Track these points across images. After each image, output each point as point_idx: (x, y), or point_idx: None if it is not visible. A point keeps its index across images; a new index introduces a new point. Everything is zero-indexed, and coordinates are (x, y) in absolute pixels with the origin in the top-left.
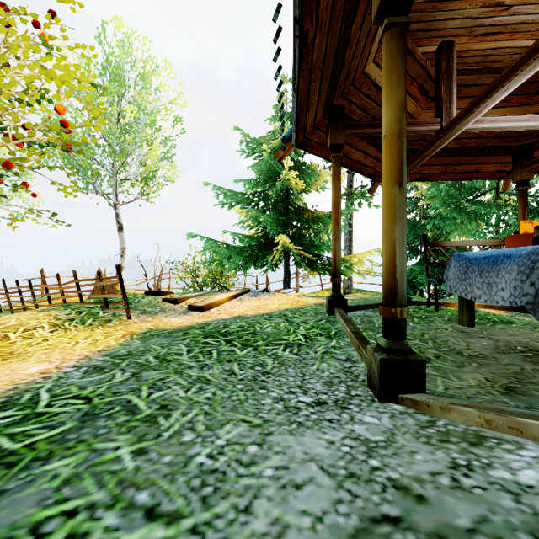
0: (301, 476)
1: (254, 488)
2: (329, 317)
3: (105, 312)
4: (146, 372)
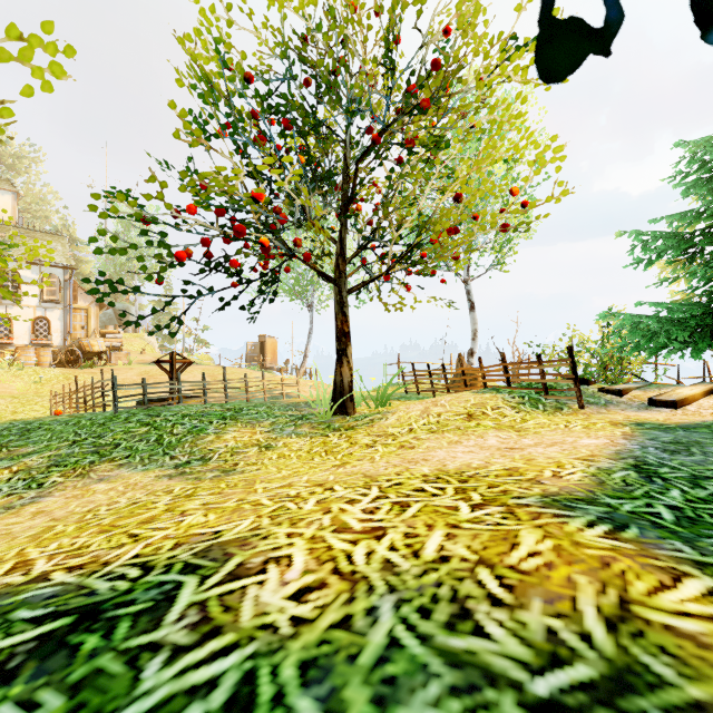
0: None
1: None
2: None
3: (546, 399)
4: None
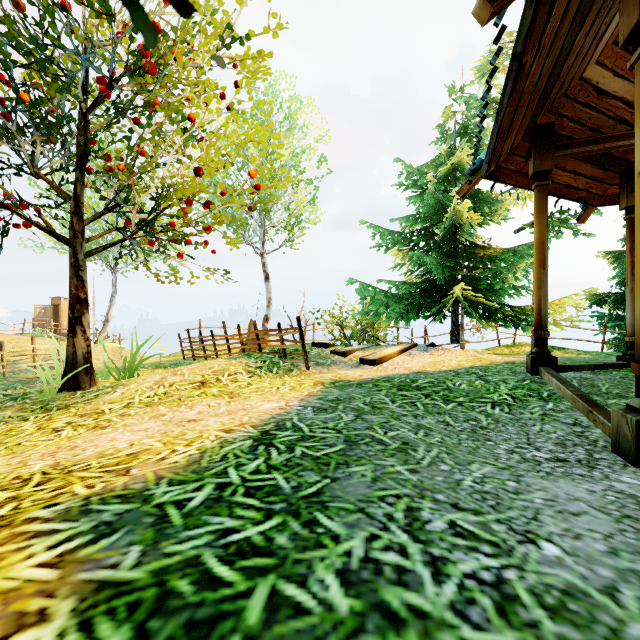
0: (573, 508)
1: (532, 508)
2: (533, 377)
3: (284, 362)
4: (366, 416)
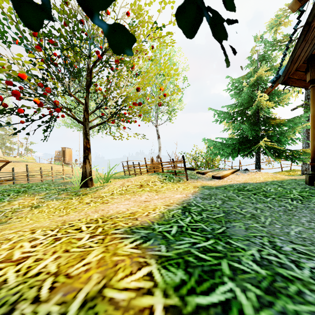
0: None
1: None
2: (310, 186)
3: (175, 177)
4: (227, 202)
